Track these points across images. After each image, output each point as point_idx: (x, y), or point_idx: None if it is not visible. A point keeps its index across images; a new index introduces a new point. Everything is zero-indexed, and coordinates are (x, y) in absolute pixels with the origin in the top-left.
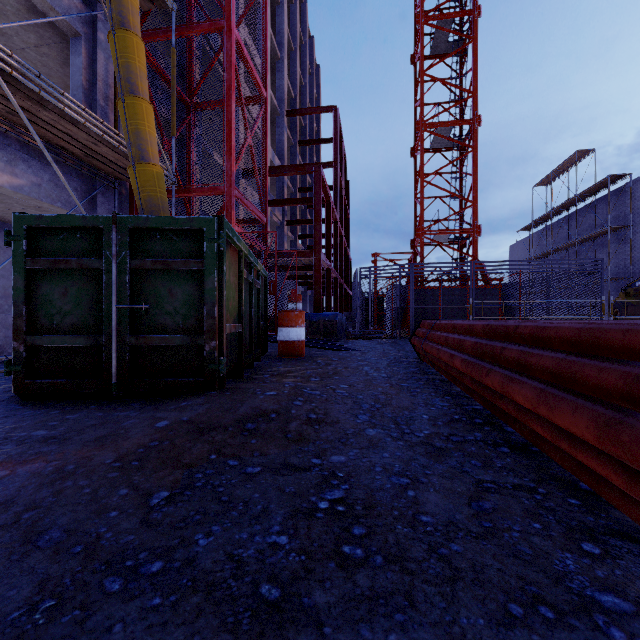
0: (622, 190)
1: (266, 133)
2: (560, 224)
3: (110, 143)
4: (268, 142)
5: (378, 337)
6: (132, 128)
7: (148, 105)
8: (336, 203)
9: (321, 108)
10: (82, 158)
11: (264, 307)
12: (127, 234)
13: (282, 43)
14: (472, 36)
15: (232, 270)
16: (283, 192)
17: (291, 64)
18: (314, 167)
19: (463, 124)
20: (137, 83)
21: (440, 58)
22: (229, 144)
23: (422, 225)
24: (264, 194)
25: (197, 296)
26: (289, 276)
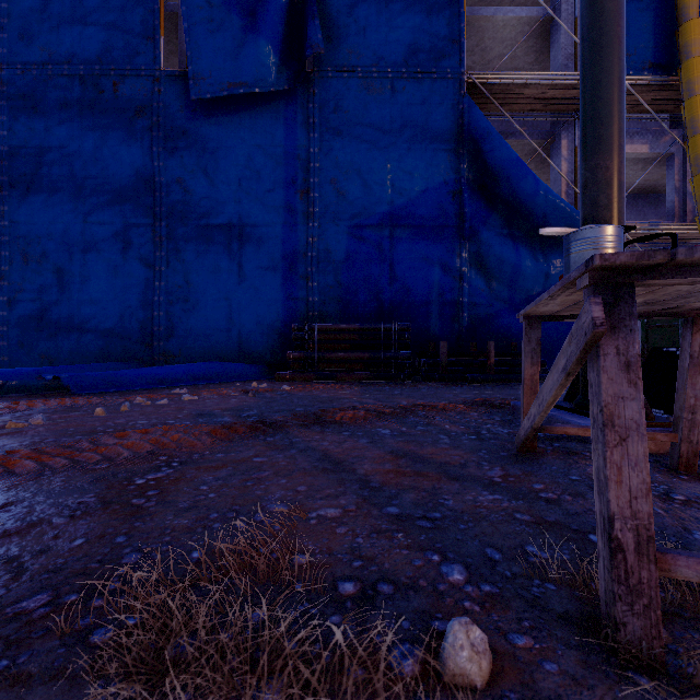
0: None
1: None
2: None
3: (694, 230)
4: None
5: None
6: None
7: None
8: None
9: None
10: None
11: None
12: None
13: None
14: None
15: None
16: None
17: None
18: None
19: None
20: None
21: None
22: None
23: None
24: None
25: None
26: None
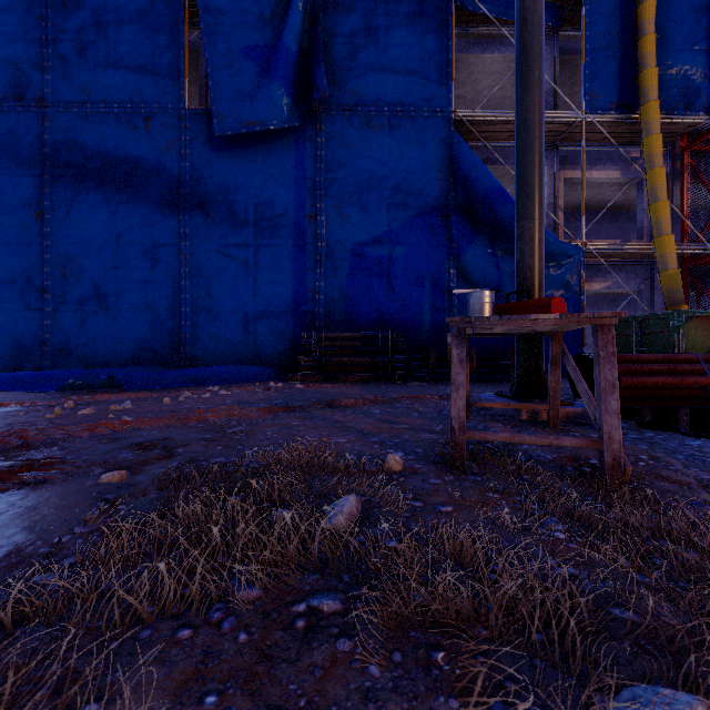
0: None
1: None
2: None
3: None
4: None
5: None
6: (658, 254)
7: (668, 236)
8: None
9: None
10: (641, 258)
11: None
12: (639, 322)
13: None
14: None
15: (700, 329)
16: None
17: None
18: None
19: None
20: (662, 227)
21: None
22: None
23: None
24: None
25: (667, 344)
26: None
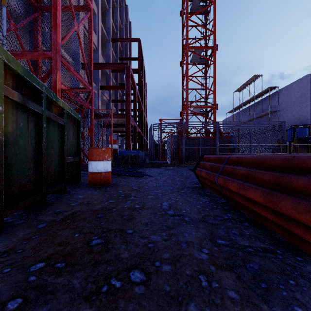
0: (274, 94)
1: (91, 31)
2: (246, 110)
3: None
4: (100, 52)
5: (164, 165)
6: None
7: None
8: (139, 91)
9: (131, 39)
10: None
11: (77, 144)
12: None
13: (109, 0)
14: (213, 1)
15: None
16: (109, 84)
17: (115, 15)
18: (126, 65)
19: (208, 48)
20: None
21: (195, 14)
22: (55, 20)
23: (187, 102)
24: (90, 71)
25: None
26: (113, 131)
